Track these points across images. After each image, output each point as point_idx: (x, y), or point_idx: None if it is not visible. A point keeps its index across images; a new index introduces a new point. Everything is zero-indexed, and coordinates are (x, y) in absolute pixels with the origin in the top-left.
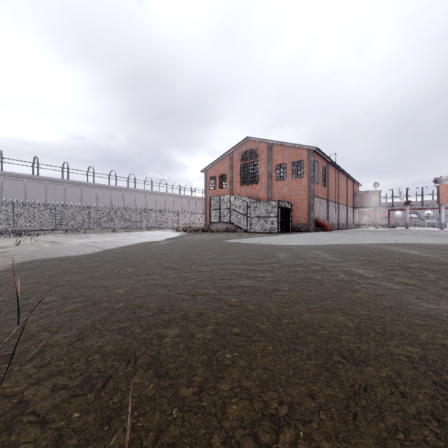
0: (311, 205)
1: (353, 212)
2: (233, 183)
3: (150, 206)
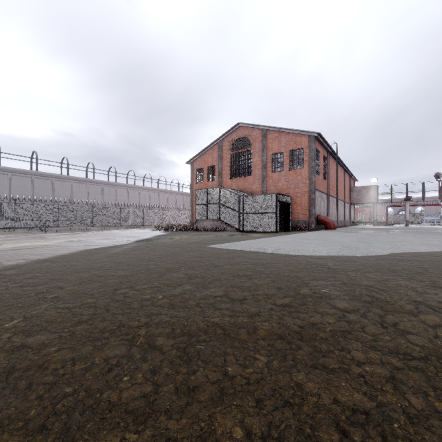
0: (313, 199)
1: (349, 208)
2: (223, 175)
3: (132, 201)
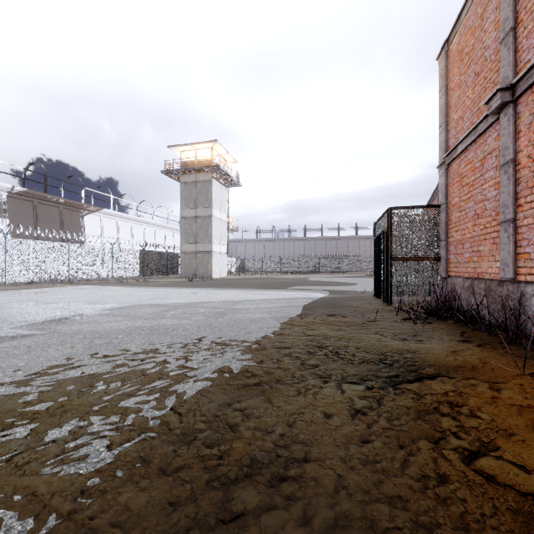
0: None
1: None
2: None
3: None
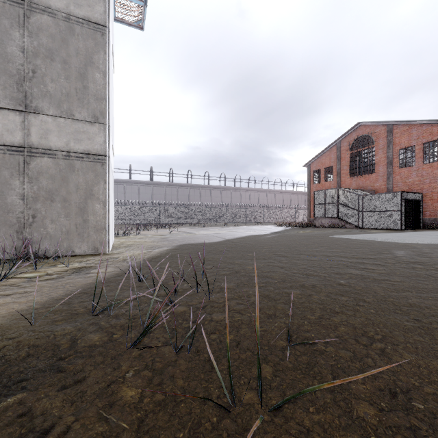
0: None
1: None
2: (341, 174)
3: (253, 202)
